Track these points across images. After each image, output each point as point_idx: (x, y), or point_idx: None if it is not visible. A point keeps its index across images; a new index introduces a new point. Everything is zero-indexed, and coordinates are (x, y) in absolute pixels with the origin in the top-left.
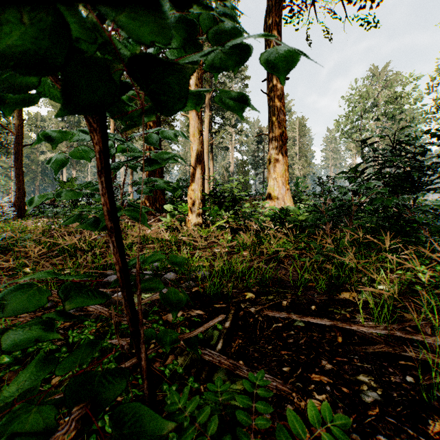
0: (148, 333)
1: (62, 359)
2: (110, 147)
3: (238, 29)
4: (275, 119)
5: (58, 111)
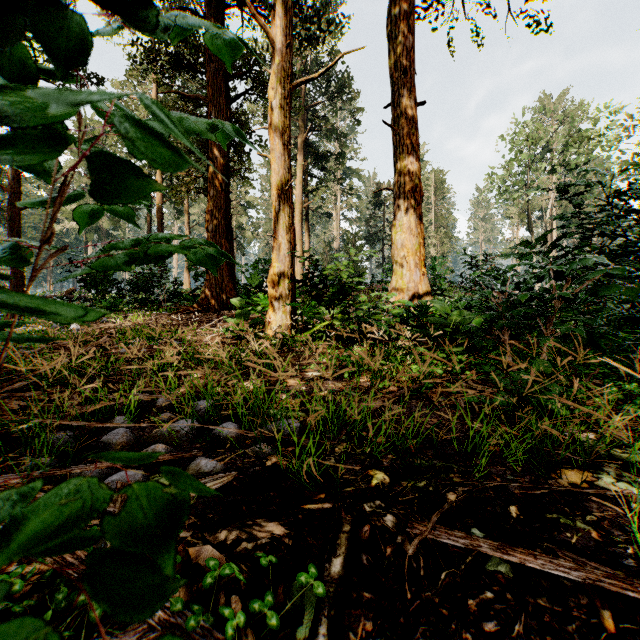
0: None
1: None
2: None
3: None
4: (404, 166)
5: None
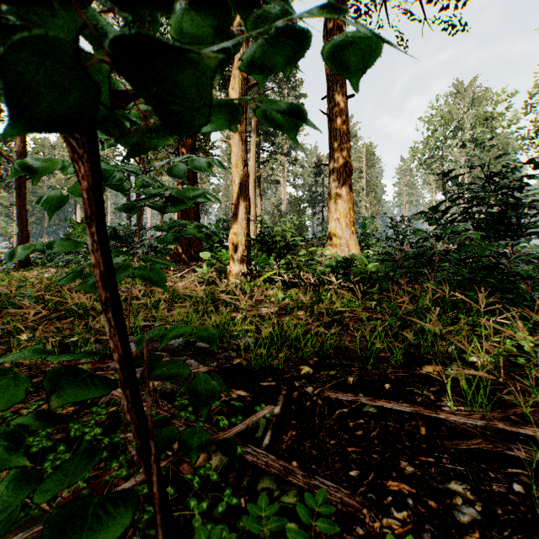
0: (168, 433)
1: (47, 476)
2: (121, 181)
3: (290, 15)
4: (337, 145)
5: (9, 128)
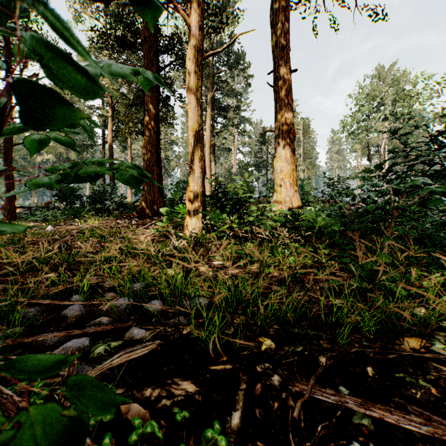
0: None
1: None
2: None
3: None
4: (282, 114)
5: None
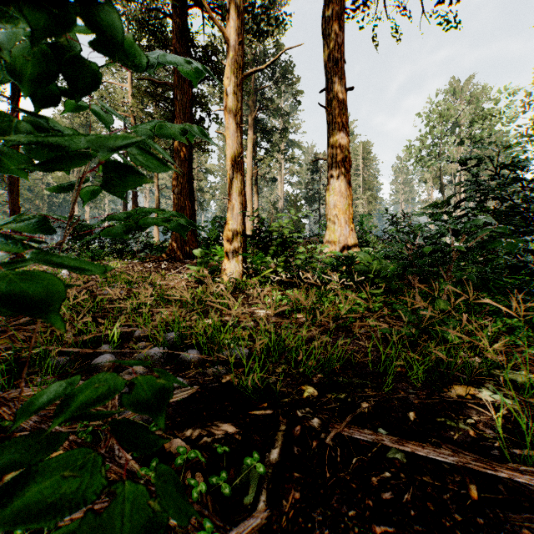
0: None
1: None
2: (21, 132)
3: None
4: (336, 140)
5: None
